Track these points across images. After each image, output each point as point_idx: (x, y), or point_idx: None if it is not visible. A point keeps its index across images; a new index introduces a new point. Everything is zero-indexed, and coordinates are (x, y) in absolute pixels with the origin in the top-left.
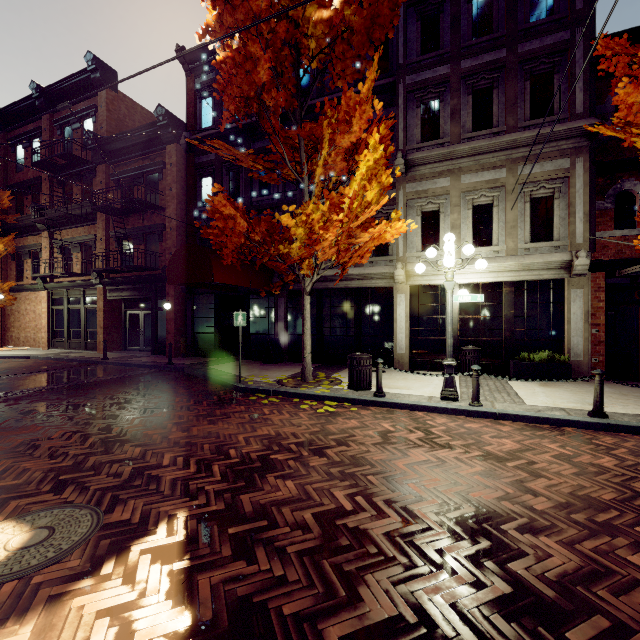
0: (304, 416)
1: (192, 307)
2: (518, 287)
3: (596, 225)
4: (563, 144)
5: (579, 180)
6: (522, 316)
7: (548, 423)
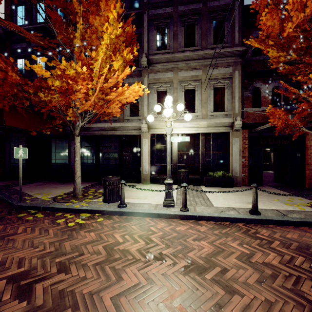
0: (52, 232)
1: (9, 146)
2: (207, 136)
3: (244, 104)
4: (229, 59)
5: (237, 79)
6: (209, 152)
7: (228, 221)
